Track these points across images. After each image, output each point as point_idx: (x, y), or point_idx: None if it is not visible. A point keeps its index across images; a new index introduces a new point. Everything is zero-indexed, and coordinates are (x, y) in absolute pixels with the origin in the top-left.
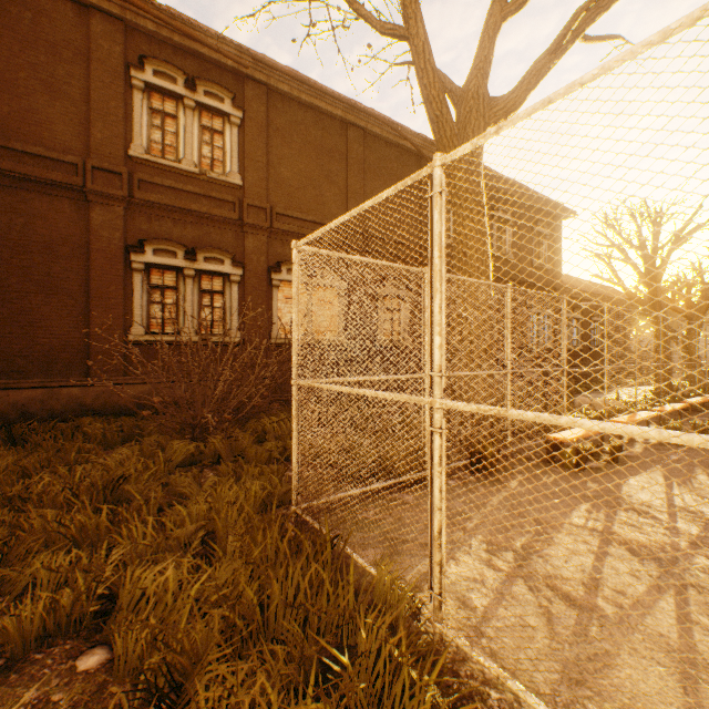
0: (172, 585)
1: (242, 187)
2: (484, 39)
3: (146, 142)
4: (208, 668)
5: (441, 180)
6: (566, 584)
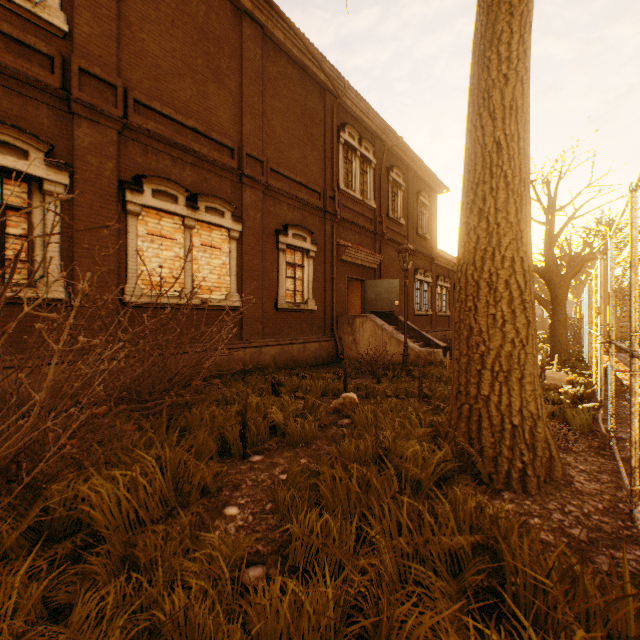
0: None
1: (68, 37)
2: None
3: None
4: None
5: None
6: None
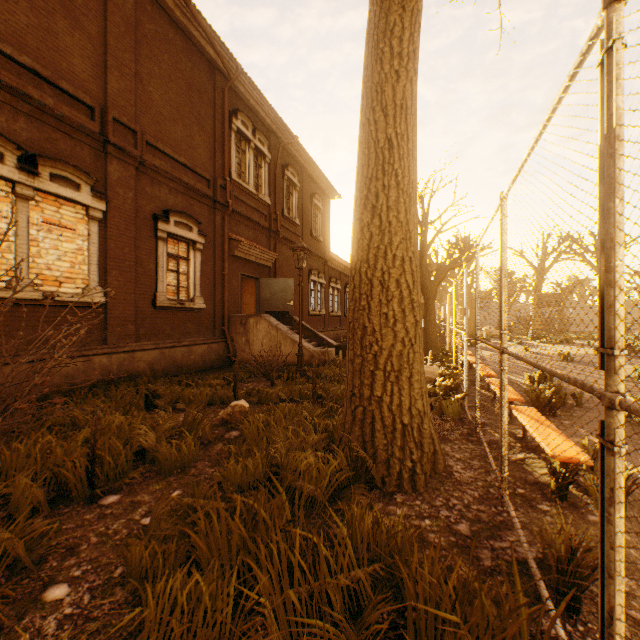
0: None
1: None
2: None
3: None
4: None
5: None
6: None
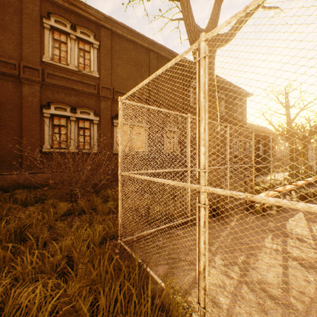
0: (37, 302)
1: (99, 78)
2: (215, 5)
3: (51, 55)
4: None
5: (205, 49)
6: (271, 287)
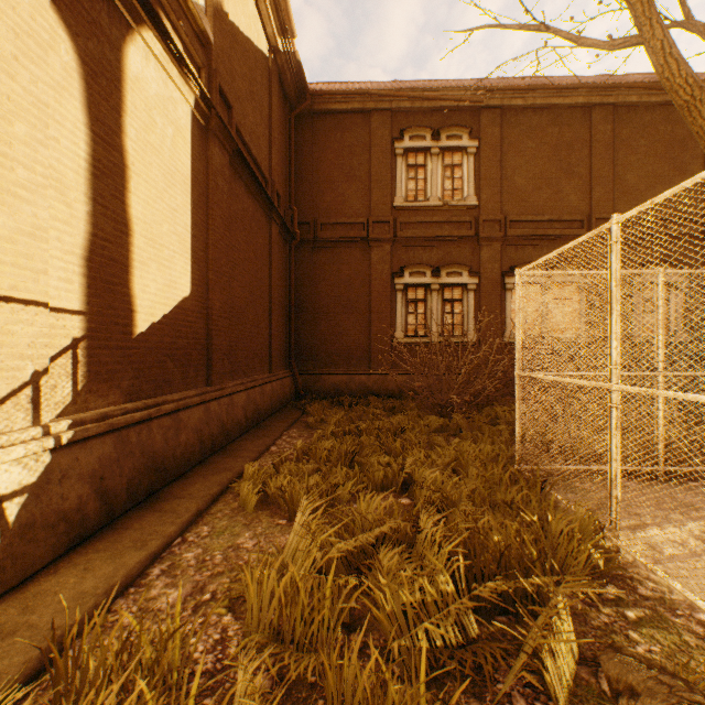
0: (439, 478)
1: (477, 206)
2: None
3: (404, 193)
4: (461, 506)
5: (617, 232)
6: None
